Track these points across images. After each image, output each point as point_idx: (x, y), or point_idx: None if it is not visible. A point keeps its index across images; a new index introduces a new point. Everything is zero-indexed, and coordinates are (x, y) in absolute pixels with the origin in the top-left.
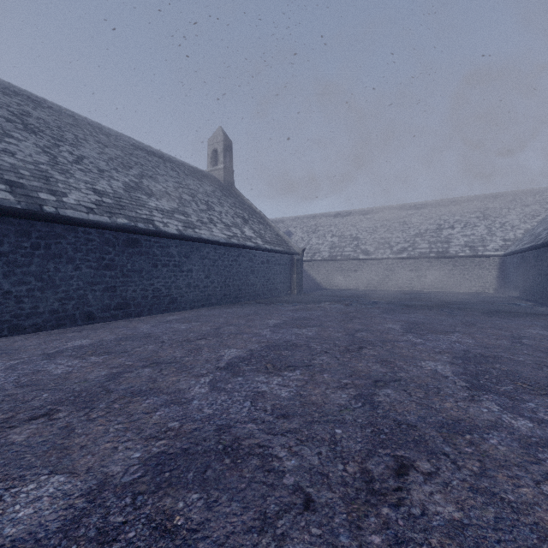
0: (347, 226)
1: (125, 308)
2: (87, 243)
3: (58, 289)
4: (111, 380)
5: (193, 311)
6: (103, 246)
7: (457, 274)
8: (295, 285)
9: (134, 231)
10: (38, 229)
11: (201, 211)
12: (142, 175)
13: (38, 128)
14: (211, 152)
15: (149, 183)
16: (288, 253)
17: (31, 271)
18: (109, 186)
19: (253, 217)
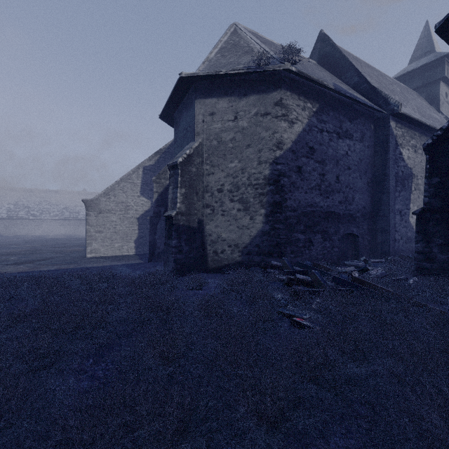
0: (20, 198)
1: None
2: None
3: None
4: None
5: None
6: None
7: (82, 227)
8: None
9: None
10: None
11: None
12: None
13: None
14: None
15: None
16: None
17: None
18: None
19: None
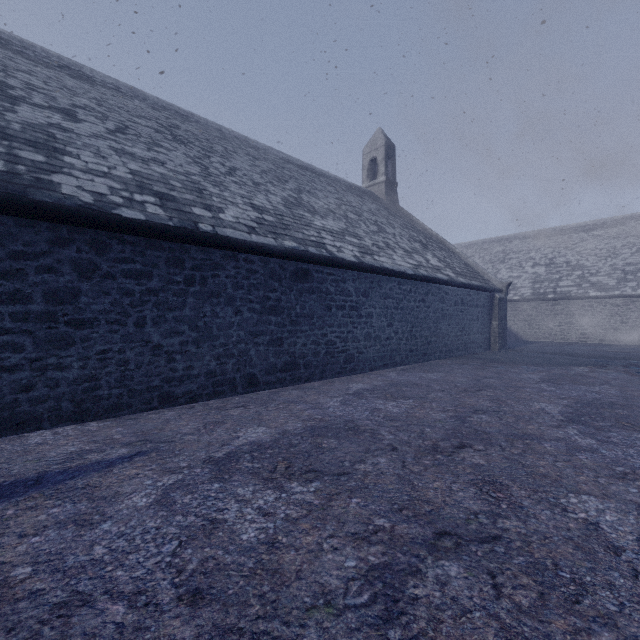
0: (558, 250)
1: (293, 369)
2: (249, 276)
3: (215, 342)
4: (395, 617)
5: (377, 374)
6: (267, 280)
7: None
8: (497, 336)
9: (304, 258)
10: (193, 256)
11: (373, 232)
12: (299, 190)
13: (187, 140)
14: (367, 163)
15: (309, 199)
16: (488, 289)
17: (184, 315)
18: (267, 201)
19: (430, 242)
